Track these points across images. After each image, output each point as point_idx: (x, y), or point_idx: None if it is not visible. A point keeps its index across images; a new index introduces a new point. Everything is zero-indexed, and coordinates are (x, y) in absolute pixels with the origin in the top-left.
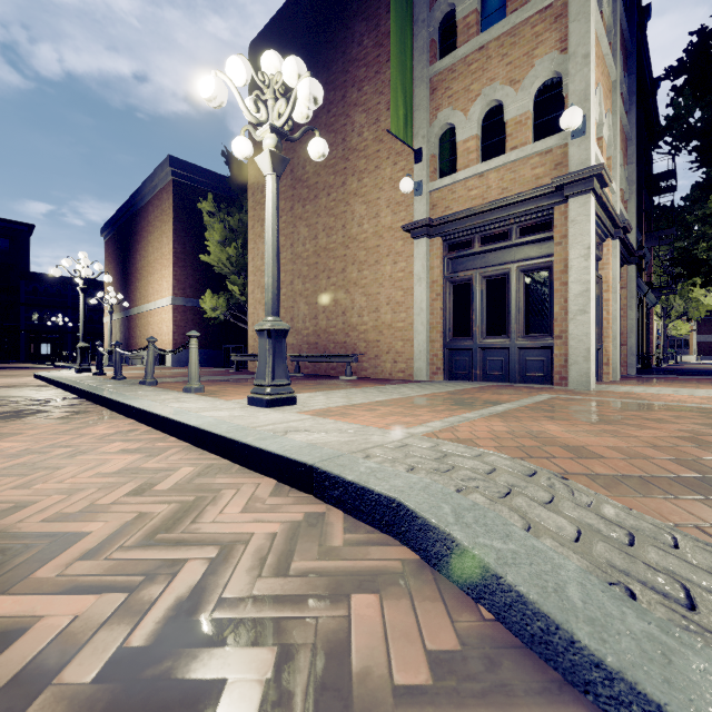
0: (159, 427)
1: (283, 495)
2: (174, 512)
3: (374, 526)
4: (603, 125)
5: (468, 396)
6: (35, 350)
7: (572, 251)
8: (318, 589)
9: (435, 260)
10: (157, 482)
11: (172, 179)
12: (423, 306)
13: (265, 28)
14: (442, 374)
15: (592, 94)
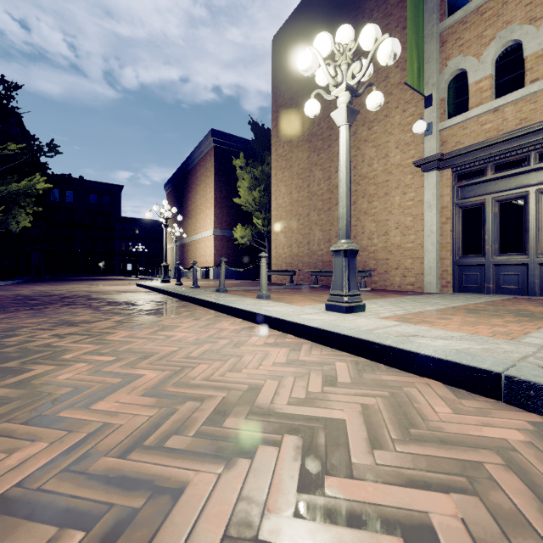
0: (271, 326)
1: (468, 398)
2: (388, 406)
3: None
4: None
5: (510, 308)
6: (123, 268)
7: None
8: None
9: (445, 189)
10: (331, 374)
11: (214, 146)
12: (433, 229)
13: (285, 23)
14: (451, 287)
15: None
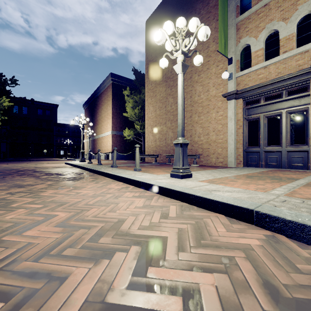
0: (138, 186)
1: (237, 223)
2: (193, 229)
3: None
4: None
5: (270, 175)
6: (58, 153)
7: None
8: None
9: (239, 110)
10: (166, 212)
11: (112, 82)
12: (232, 132)
13: (152, 13)
14: (242, 164)
15: None
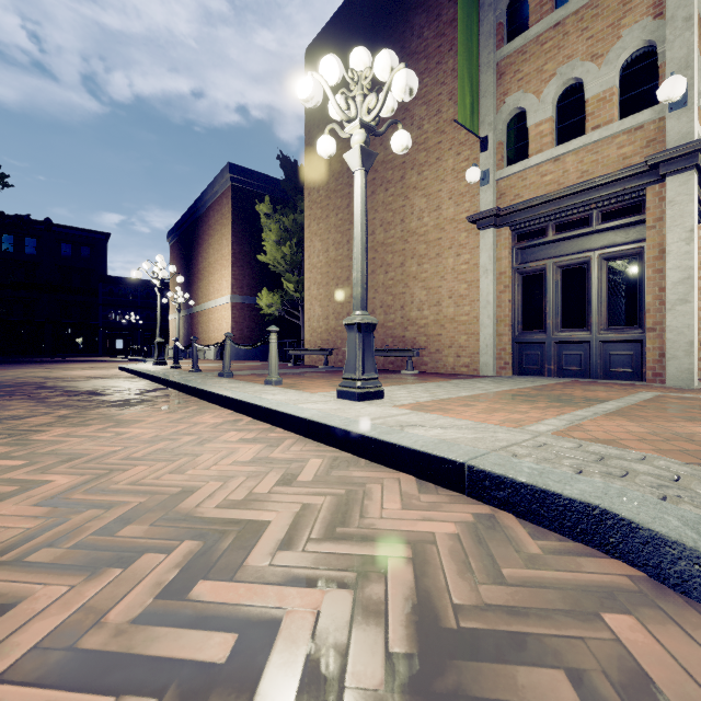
0: (262, 418)
1: (432, 493)
2: (334, 505)
3: (562, 533)
4: (700, 94)
5: (557, 392)
6: (110, 346)
7: (669, 235)
8: (554, 602)
9: (503, 251)
10: (295, 472)
11: (232, 185)
12: (489, 299)
13: (321, 32)
14: (510, 369)
15: (695, 59)
